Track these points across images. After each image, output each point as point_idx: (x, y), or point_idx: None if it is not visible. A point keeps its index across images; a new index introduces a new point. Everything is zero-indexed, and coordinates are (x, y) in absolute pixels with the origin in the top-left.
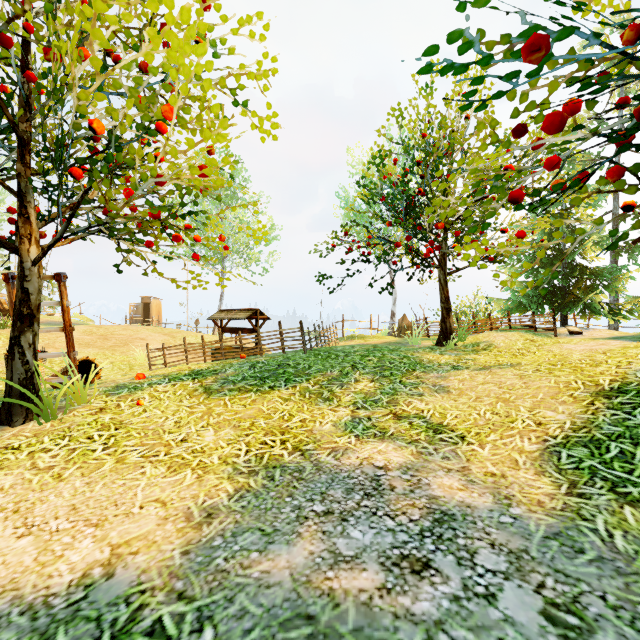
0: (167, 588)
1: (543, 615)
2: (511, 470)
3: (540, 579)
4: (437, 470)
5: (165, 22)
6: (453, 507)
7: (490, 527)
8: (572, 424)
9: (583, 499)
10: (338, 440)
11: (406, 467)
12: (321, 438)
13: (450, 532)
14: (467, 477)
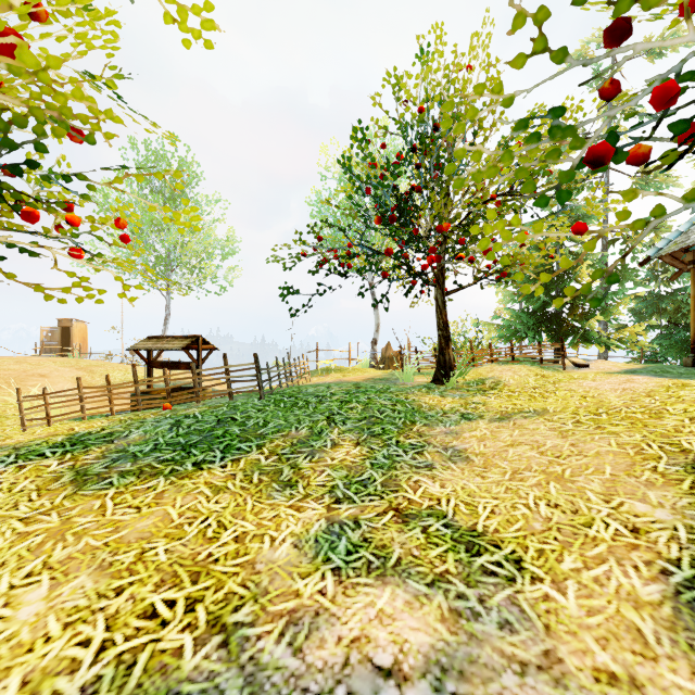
0: None
1: None
2: (642, 662)
3: None
4: (501, 670)
5: None
6: None
7: None
8: (689, 531)
9: None
10: (302, 587)
11: (438, 665)
12: (269, 584)
13: None
14: (565, 690)
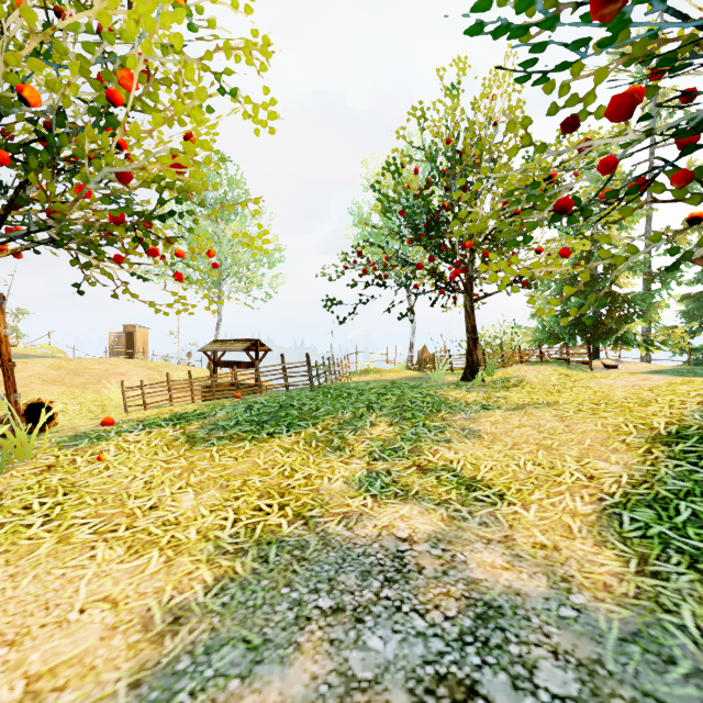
0: None
1: None
2: (565, 540)
3: None
4: (474, 541)
5: None
6: (499, 595)
7: (549, 625)
8: (630, 478)
9: (659, 580)
10: (351, 502)
11: (436, 538)
12: (330, 500)
13: (498, 635)
14: (512, 550)
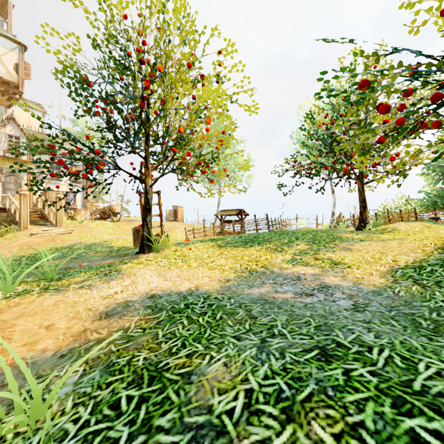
0: (217, 292)
1: (351, 304)
2: (367, 276)
3: (357, 300)
4: (329, 276)
5: (202, 74)
6: (331, 285)
7: (345, 289)
8: (413, 261)
9: (396, 284)
10: (283, 265)
11: (314, 274)
12: (275, 264)
13: (326, 290)
14: (344, 278)
